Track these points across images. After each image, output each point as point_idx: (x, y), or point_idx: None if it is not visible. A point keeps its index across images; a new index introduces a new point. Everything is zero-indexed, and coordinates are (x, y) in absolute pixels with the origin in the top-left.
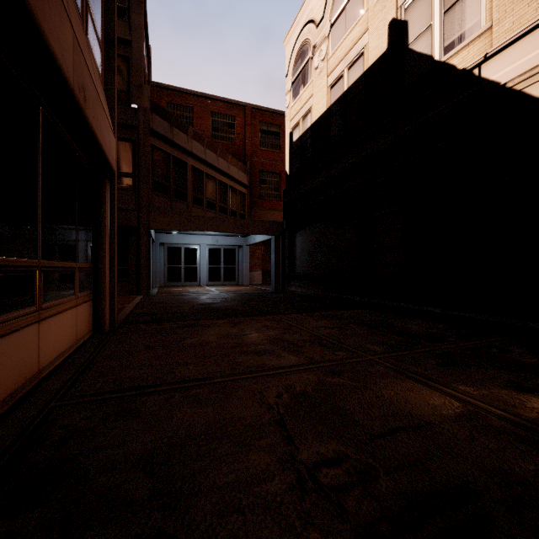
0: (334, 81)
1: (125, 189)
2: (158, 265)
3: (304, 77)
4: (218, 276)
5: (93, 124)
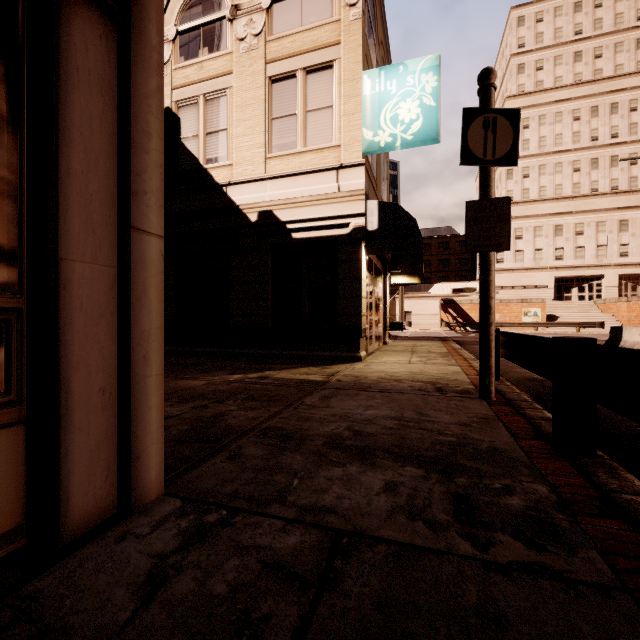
0: None
1: None
2: None
3: None
4: None
5: None
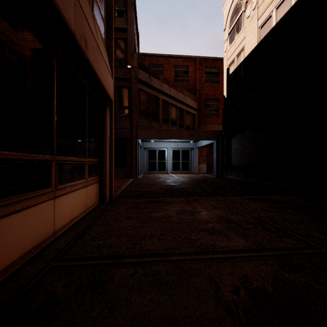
0: (264, 21)
1: (124, 116)
2: (143, 161)
3: (238, 27)
4: (178, 167)
5: (93, 64)
